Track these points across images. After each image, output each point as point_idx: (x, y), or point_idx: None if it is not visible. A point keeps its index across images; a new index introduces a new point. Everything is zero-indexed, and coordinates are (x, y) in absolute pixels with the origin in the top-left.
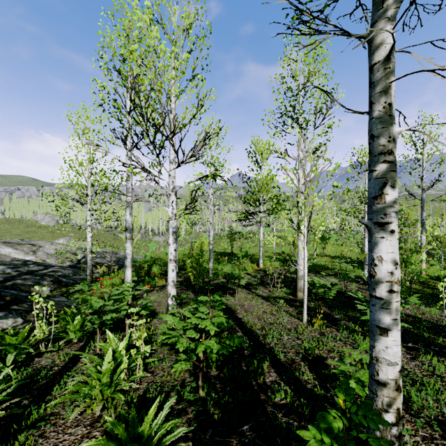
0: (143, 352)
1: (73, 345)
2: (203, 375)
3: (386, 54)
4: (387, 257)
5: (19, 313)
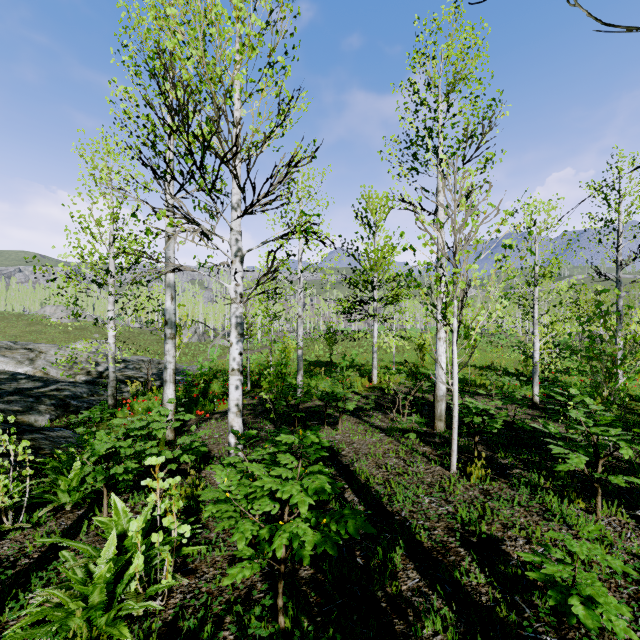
0: (175, 537)
1: (65, 515)
2: (287, 580)
3: None
4: None
5: None
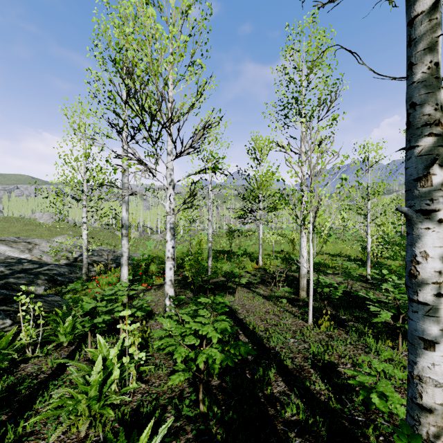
0: (136, 359)
1: (63, 349)
2: (204, 386)
3: (432, 2)
4: (434, 253)
5: (7, 314)
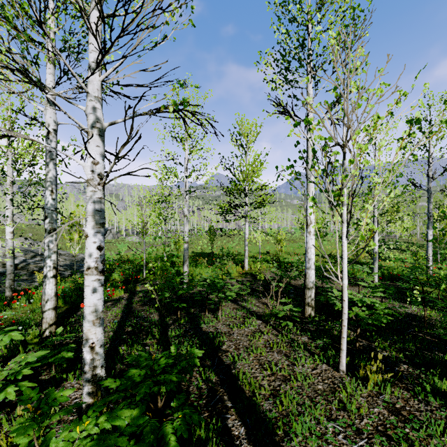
0: None
1: None
2: None
3: None
4: None
5: None
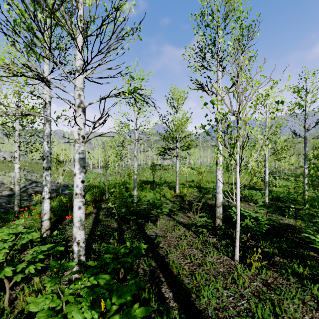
0: None
1: None
2: None
3: None
4: None
5: None
